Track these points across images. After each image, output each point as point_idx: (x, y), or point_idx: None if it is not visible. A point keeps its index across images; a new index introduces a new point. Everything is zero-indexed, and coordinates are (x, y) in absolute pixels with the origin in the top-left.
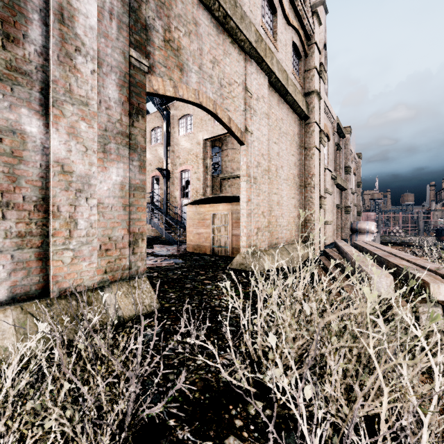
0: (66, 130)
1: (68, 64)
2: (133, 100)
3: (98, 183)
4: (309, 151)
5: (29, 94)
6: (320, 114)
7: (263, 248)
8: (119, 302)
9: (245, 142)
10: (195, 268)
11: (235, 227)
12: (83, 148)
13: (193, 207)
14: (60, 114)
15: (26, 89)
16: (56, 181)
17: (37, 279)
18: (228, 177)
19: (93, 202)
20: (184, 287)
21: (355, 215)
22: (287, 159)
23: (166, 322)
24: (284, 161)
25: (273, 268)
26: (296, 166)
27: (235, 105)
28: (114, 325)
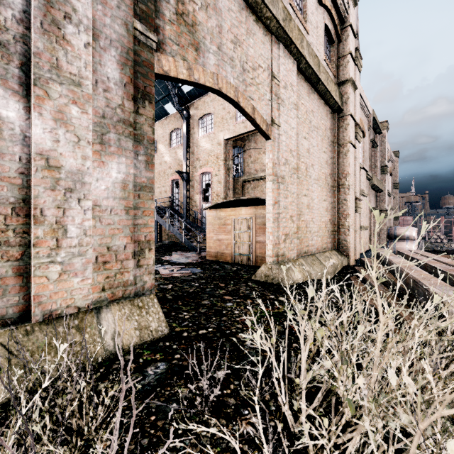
0: (52, 115)
1: (55, 33)
2: (138, 82)
3: (93, 181)
4: (342, 148)
5: (5, 70)
6: (355, 105)
7: (292, 258)
8: (119, 326)
9: (271, 136)
10: (214, 280)
11: (259, 233)
12: (74, 137)
13: (213, 212)
14: (44, 95)
15: (1, 63)
16: (39, 178)
17: (15, 300)
18: (251, 180)
19: (87, 204)
20: (200, 304)
21: (392, 219)
22: (318, 157)
23: (174, 355)
24: (314, 159)
25: (304, 280)
26: (328, 165)
27: (260, 93)
28: (110, 358)
